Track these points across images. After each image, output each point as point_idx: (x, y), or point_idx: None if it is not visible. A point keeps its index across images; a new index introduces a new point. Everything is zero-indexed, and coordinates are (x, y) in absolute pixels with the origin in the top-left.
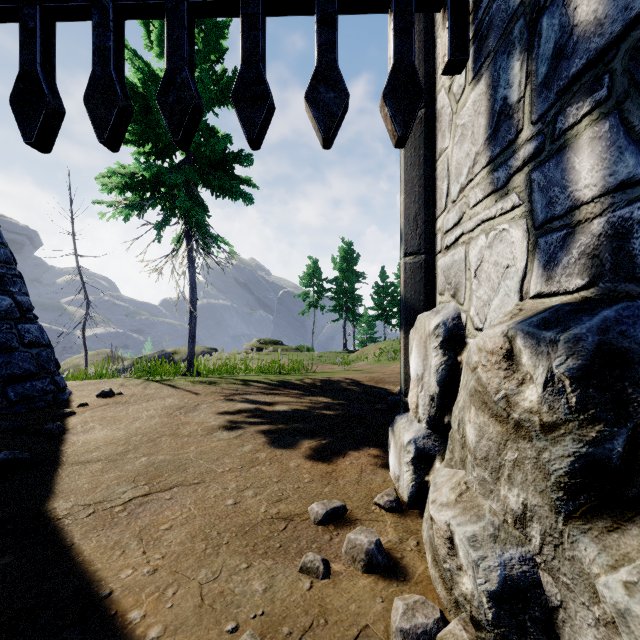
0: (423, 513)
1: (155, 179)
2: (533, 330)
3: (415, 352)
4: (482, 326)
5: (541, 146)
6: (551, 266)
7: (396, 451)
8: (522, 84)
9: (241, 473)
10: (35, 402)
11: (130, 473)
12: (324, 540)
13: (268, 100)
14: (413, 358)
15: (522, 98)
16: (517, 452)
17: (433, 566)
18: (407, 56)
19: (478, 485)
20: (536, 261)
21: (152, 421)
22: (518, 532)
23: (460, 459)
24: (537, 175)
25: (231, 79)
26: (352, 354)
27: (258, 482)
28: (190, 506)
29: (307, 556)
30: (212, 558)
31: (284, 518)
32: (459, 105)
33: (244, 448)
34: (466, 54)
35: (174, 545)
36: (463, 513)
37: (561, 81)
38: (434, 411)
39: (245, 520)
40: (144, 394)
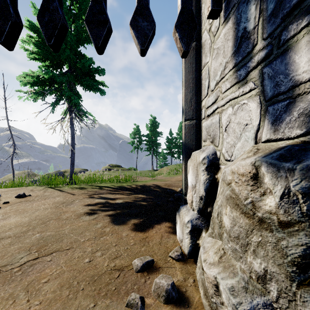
0: (196, 261)
1: (51, 79)
2: (275, 162)
3: (191, 172)
4: (230, 158)
5: (270, 52)
6: (277, 123)
7: (180, 226)
8: (256, 18)
9: (94, 241)
10: None
11: (27, 244)
12: (141, 282)
13: (107, 24)
14: (190, 175)
15: (256, 26)
16: (261, 237)
17: (204, 298)
18: (188, 5)
19: (231, 252)
20: (266, 120)
21: (46, 211)
22: (260, 285)
23: (218, 234)
24: (267, 69)
25: None
26: (156, 171)
27: (104, 246)
28: (62, 265)
29: (131, 296)
30: (72, 301)
31: (118, 269)
32: (215, 37)
33: (97, 225)
34: (221, 6)
35: (48, 293)
36: (224, 270)
37: (285, 10)
38: (202, 205)
39: (95, 272)
40: (43, 195)
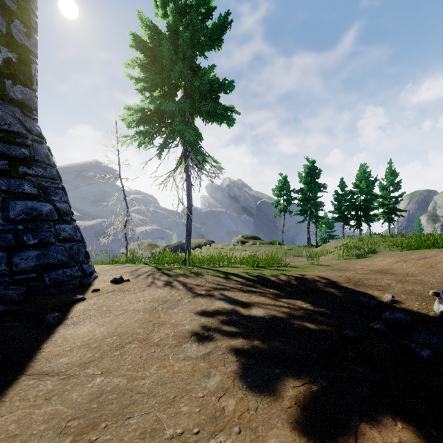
0: None
1: (160, 112)
2: None
3: None
4: None
5: None
6: None
7: None
8: None
9: None
10: (65, 285)
11: (68, 409)
12: None
13: None
14: None
15: None
16: None
17: None
18: None
19: None
20: None
21: (135, 316)
22: None
23: None
24: None
25: (217, 25)
26: (315, 248)
27: None
28: None
29: None
30: None
31: None
32: None
33: (209, 381)
34: None
35: None
36: None
37: None
38: None
39: None
40: (144, 282)
